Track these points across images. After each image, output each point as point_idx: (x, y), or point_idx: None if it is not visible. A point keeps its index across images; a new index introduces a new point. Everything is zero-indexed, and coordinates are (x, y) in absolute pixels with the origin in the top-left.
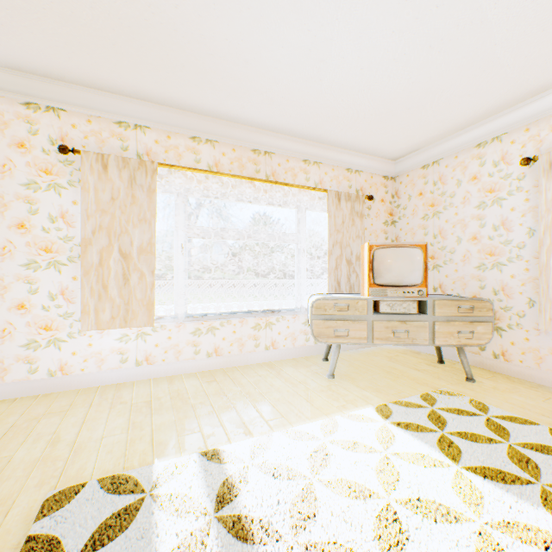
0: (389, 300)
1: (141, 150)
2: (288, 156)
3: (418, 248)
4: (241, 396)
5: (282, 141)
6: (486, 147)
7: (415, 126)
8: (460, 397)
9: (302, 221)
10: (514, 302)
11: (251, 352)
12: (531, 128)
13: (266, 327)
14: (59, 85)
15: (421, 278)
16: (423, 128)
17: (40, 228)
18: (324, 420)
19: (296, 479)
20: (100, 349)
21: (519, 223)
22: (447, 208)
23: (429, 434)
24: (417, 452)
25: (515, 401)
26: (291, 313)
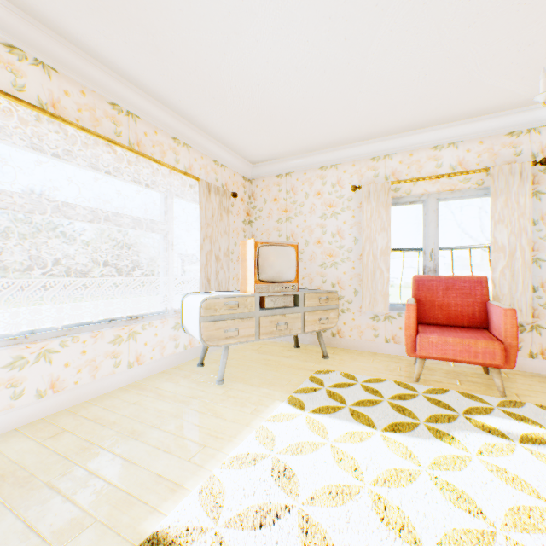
0: (273, 296)
1: None
2: (156, 127)
3: (293, 248)
4: (128, 439)
5: (151, 105)
6: (327, 171)
7: (282, 137)
8: (331, 373)
9: (170, 208)
10: (346, 292)
11: (109, 375)
12: (356, 164)
13: (130, 338)
14: None
15: (295, 274)
16: (287, 142)
17: None
18: (253, 432)
19: (281, 515)
20: None
21: (349, 233)
22: (298, 215)
23: (340, 411)
24: (347, 431)
25: (360, 367)
26: (159, 317)
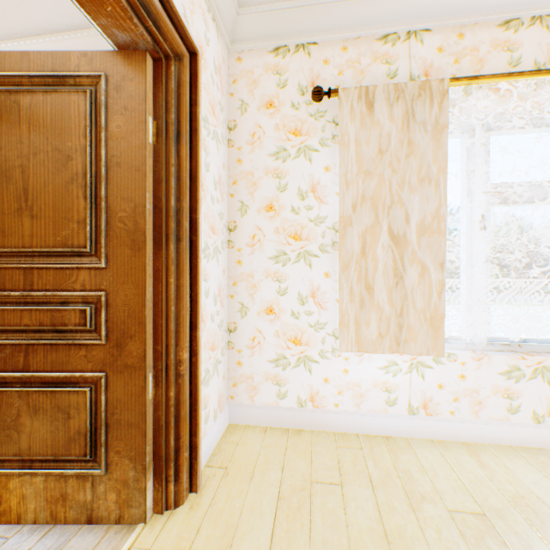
0: None
1: (415, 70)
2: None
3: None
4: None
5: None
6: None
7: None
8: None
9: None
10: None
11: None
12: None
13: None
14: (312, 5)
15: None
16: None
17: (288, 208)
18: None
19: None
20: (357, 379)
21: None
22: None
23: None
24: None
25: None
26: None
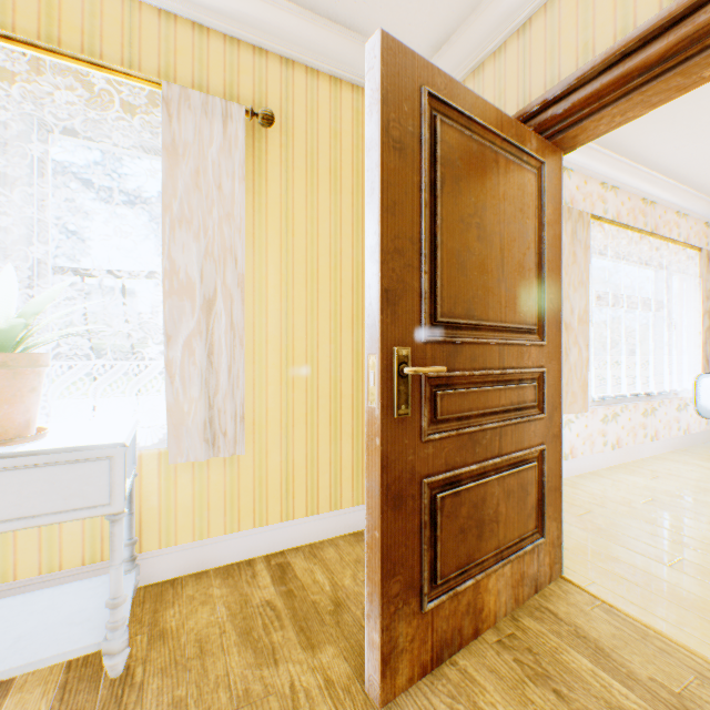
0: None
1: (566, 198)
2: (665, 207)
3: None
4: None
5: (668, 188)
6: None
7: None
8: None
9: (670, 285)
10: None
11: (640, 443)
12: None
13: (650, 413)
14: None
15: None
16: None
17: None
18: None
19: None
20: None
21: None
22: None
23: None
24: None
25: None
26: (663, 397)
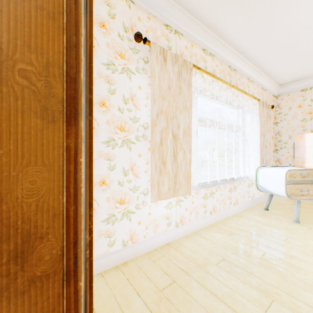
0: None
1: (178, 52)
2: (242, 74)
3: None
4: (277, 245)
5: (243, 63)
6: None
7: None
8: None
9: (244, 118)
10: None
11: (228, 208)
12: None
13: (234, 190)
14: None
15: None
16: None
17: (116, 107)
18: None
19: None
20: (155, 217)
21: None
22: None
23: None
24: None
25: None
26: (241, 179)
